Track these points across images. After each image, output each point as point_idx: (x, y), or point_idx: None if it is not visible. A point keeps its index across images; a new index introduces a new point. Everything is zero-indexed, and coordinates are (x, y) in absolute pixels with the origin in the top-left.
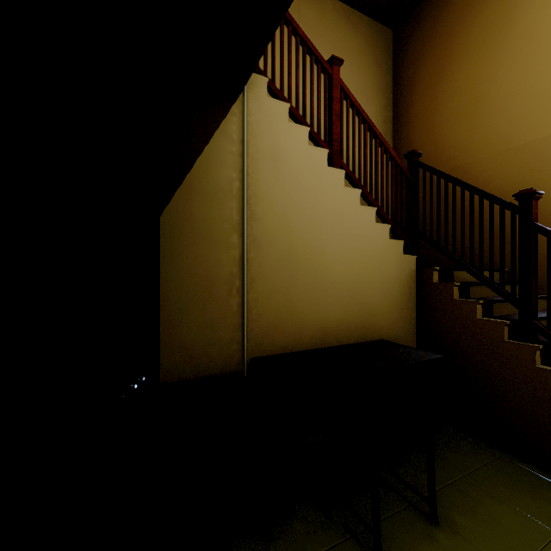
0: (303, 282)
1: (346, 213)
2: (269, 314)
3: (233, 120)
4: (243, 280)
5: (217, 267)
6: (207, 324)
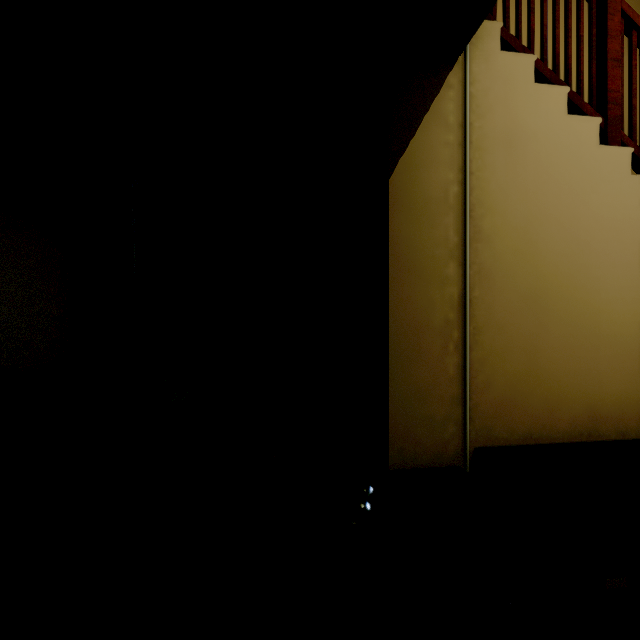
0: (558, 335)
1: (634, 220)
2: (503, 383)
3: (449, 95)
4: (463, 330)
5: (426, 311)
6: (412, 393)
